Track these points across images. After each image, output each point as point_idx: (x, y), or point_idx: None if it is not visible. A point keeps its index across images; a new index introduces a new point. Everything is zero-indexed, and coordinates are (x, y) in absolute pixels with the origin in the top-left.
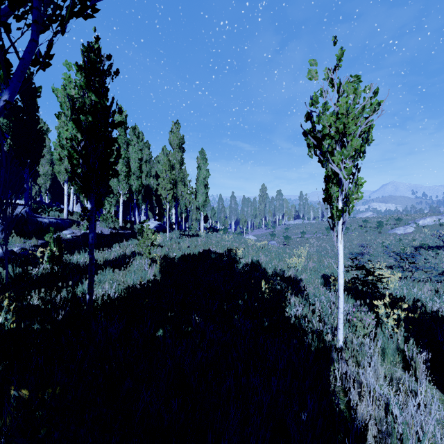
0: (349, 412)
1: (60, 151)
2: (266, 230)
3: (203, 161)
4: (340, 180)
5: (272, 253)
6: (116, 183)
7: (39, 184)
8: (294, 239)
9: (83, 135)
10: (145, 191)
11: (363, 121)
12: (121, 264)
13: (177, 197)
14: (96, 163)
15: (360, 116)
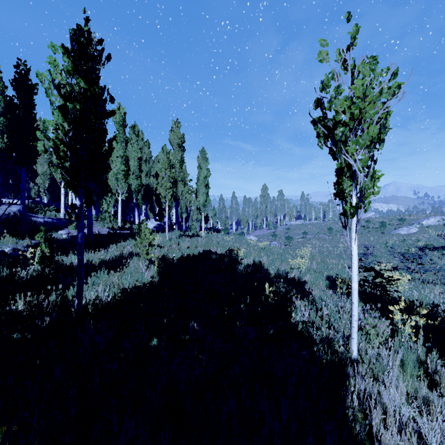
0: (371, 440)
1: None
2: (268, 231)
3: (204, 161)
4: (354, 172)
5: (275, 254)
6: (114, 182)
7: (38, 184)
8: (296, 240)
9: (70, 125)
10: (145, 190)
11: (381, 106)
12: (117, 265)
13: (177, 197)
14: (84, 155)
15: (377, 101)
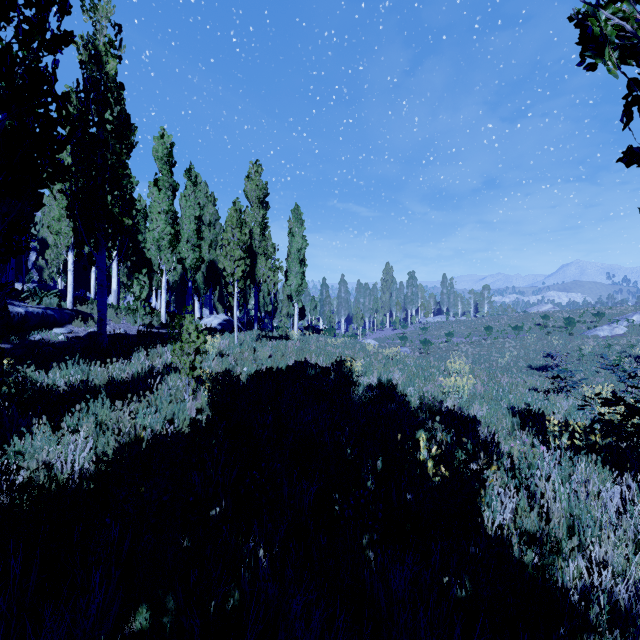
0: None
1: (60, 198)
2: (393, 331)
3: (298, 224)
4: None
5: (411, 367)
6: (155, 253)
7: (49, 260)
8: (436, 345)
9: None
10: (208, 269)
11: None
12: (136, 389)
13: (257, 279)
14: None
15: None
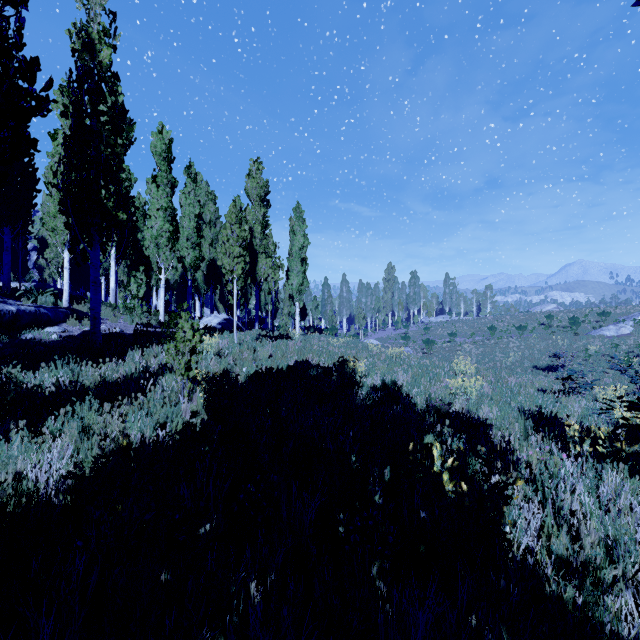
0: None
1: (55, 194)
2: (395, 331)
3: (299, 223)
4: None
5: (415, 367)
6: (153, 250)
7: (48, 259)
8: (439, 345)
9: None
10: (208, 268)
11: None
12: (128, 391)
13: (257, 278)
14: None
15: None
